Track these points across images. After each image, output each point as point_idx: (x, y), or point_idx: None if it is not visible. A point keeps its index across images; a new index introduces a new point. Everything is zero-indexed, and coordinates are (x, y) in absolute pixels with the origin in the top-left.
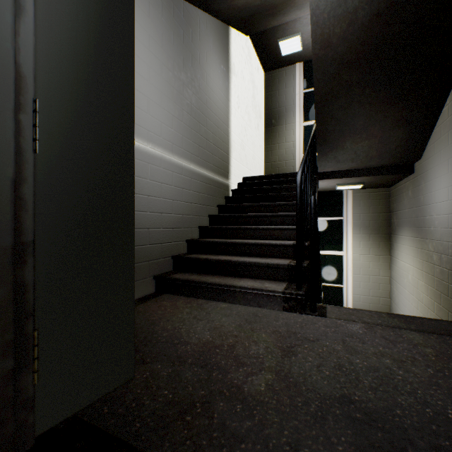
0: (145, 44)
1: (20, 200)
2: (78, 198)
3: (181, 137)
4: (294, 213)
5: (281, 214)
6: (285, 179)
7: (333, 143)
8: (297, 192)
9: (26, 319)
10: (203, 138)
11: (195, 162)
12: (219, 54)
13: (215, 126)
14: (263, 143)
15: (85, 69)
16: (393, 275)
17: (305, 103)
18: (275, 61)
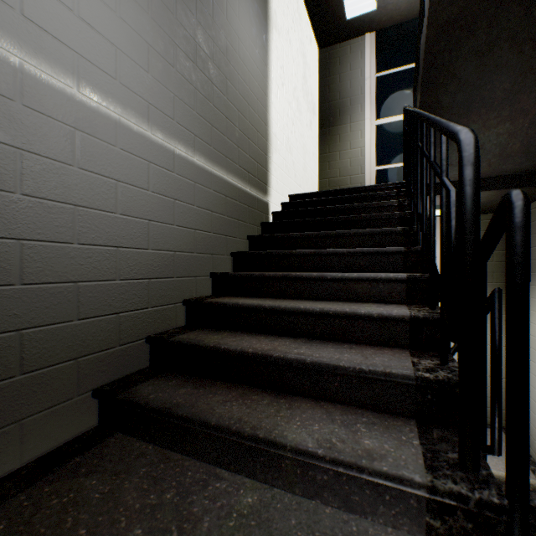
0: None
1: None
2: None
3: (170, 96)
4: (391, 249)
5: (365, 250)
6: (359, 194)
7: None
8: (467, 179)
9: None
10: (219, 113)
11: (205, 153)
12: None
13: (244, 101)
14: (317, 150)
15: None
16: None
17: (378, 92)
18: (335, 29)
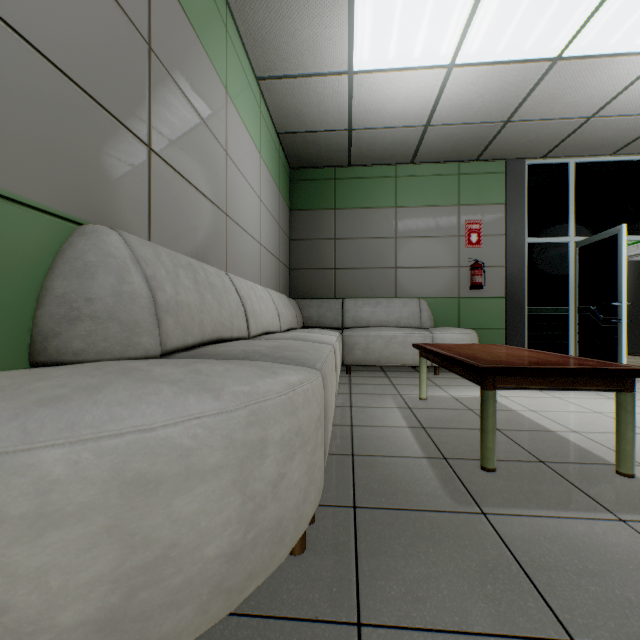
0: None
1: None
2: (627, 318)
3: None
4: None
5: None
6: None
7: None
8: None
9: None
10: None
11: None
12: None
13: None
14: None
15: (628, 295)
16: None
17: None
18: None
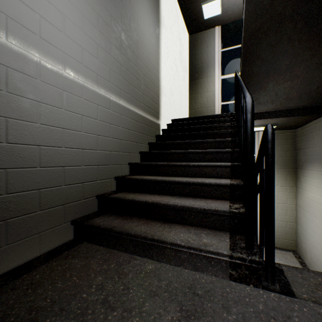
0: None
1: None
2: None
3: (108, 70)
4: (224, 150)
5: (211, 150)
6: (210, 119)
7: (257, 84)
8: (248, 119)
9: None
10: (133, 76)
11: (125, 98)
12: (150, 3)
13: (146, 69)
14: (188, 93)
15: None
16: (300, 203)
17: (223, 60)
18: (198, 24)
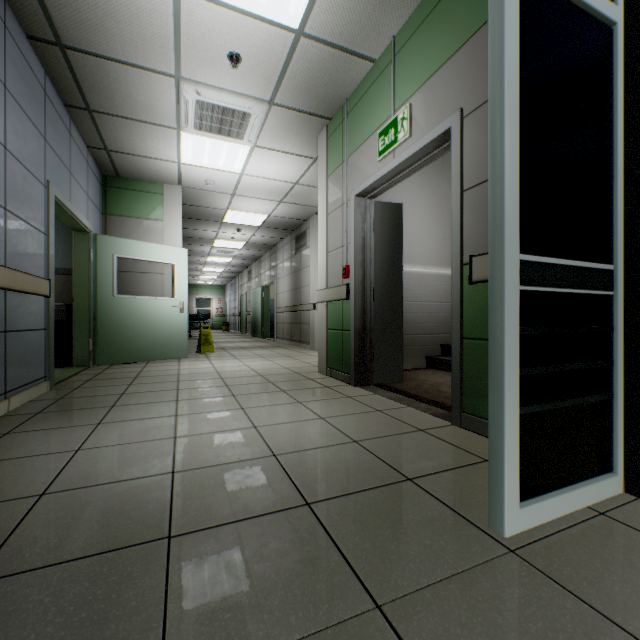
0: (418, 203)
1: (370, 316)
2: (383, 314)
3: (448, 253)
4: None
5: None
6: None
7: None
8: None
9: (372, 349)
10: None
11: None
12: None
13: None
14: None
15: (385, 271)
16: None
17: None
18: None
